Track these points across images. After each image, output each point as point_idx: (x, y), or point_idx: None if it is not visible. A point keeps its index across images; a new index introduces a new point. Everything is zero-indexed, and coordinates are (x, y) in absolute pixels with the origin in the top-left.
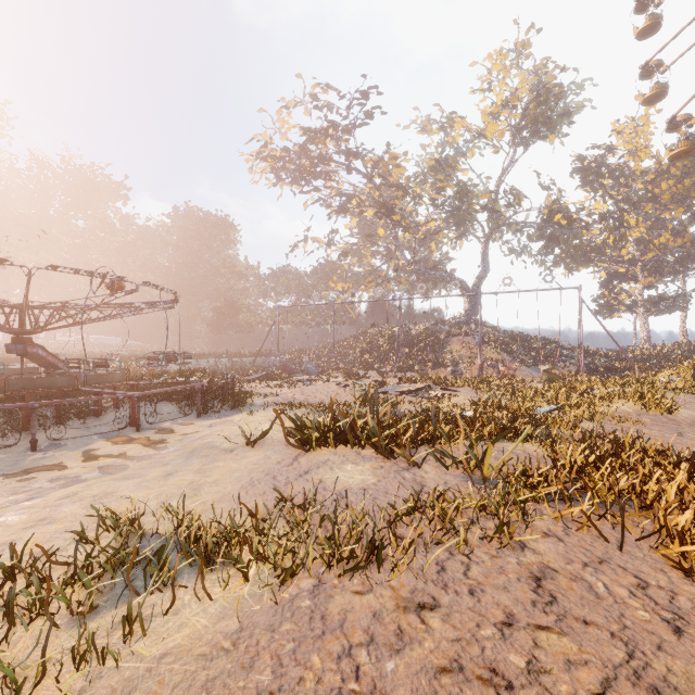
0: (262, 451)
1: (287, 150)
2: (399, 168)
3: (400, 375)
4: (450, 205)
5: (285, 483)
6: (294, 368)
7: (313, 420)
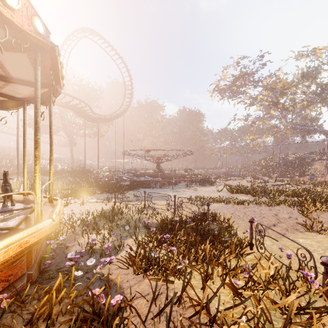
0: (221, 193)
1: (226, 85)
2: (282, 80)
3: (278, 178)
4: (313, 94)
5: (227, 197)
6: (229, 174)
7: (234, 187)
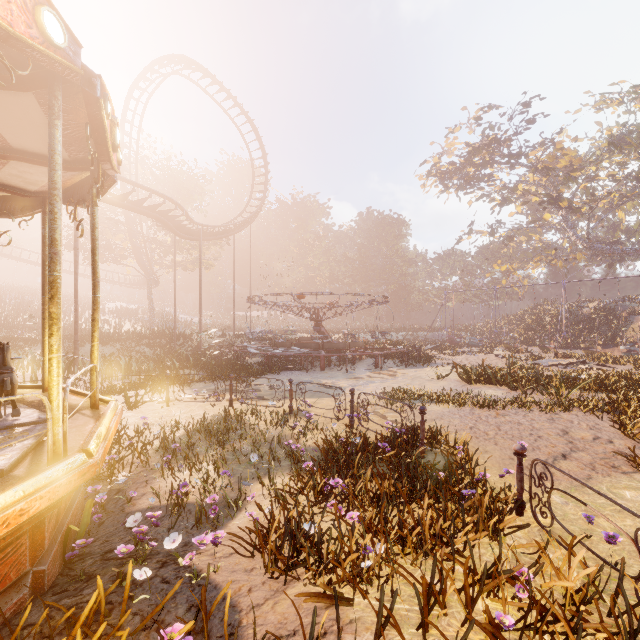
0: (446, 382)
1: (453, 163)
2: (568, 153)
3: (561, 351)
4: (633, 179)
5: (459, 391)
6: (459, 342)
7: (472, 370)
